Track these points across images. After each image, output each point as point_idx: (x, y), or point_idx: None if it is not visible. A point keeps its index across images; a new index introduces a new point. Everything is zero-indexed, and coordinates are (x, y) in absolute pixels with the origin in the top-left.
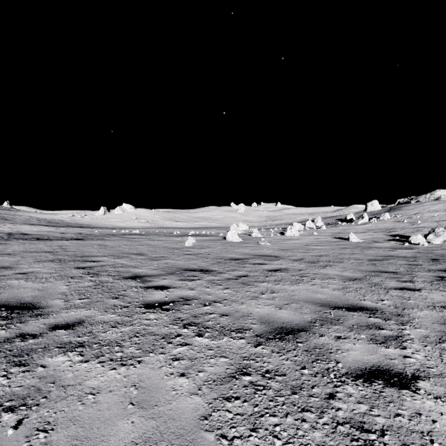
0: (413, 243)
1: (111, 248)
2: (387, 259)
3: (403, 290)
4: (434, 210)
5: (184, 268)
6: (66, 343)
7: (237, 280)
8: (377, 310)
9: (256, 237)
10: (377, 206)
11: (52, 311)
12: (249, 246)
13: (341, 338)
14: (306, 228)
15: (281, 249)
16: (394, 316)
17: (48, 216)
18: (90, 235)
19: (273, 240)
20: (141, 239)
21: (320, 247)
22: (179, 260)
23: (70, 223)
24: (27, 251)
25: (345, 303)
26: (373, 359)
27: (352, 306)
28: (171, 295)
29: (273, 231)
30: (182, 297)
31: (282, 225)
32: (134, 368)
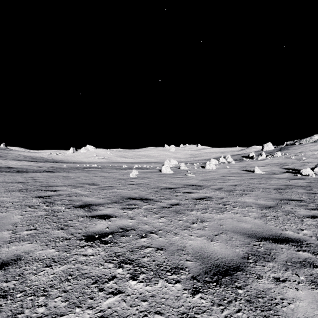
0: (304, 175)
1: (72, 179)
2: (288, 188)
3: (315, 218)
4: (313, 149)
5: (127, 197)
6: None
7: (171, 208)
8: (302, 241)
9: (184, 170)
10: (271, 147)
11: None
12: (179, 177)
13: (280, 280)
14: (220, 162)
15: (204, 180)
16: None
17: (32, 154)
18: (59, 168)
19: (197, 172)
20: (97, 171)
21: (233, 178)
22: (123, 190)
23: (47, 159)
24: (4, 181)
25: (269, 233)
26: None
27: (277, 237)
28: (112, 224)
29: (196, 165)
30: (122, 227)
31: (202, 160)
32: None
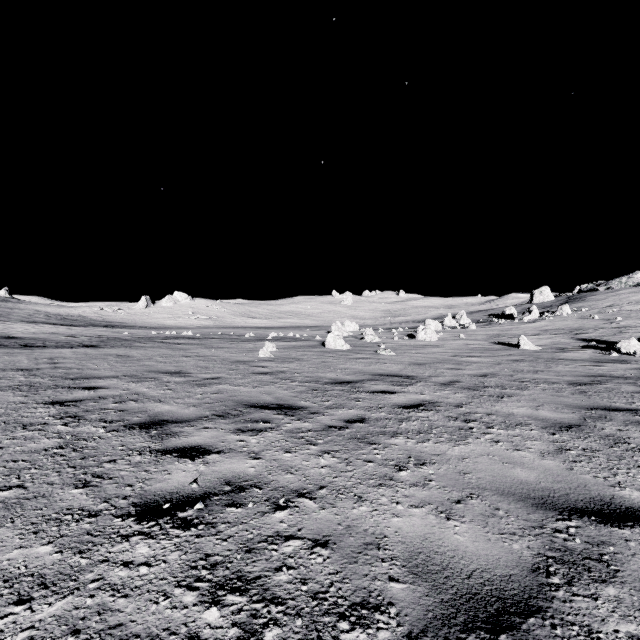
0: (624, 352)
1: (135, 362)
2: (599, 382)
3: None
4: (637, 300)
5: (248, 403)
6: None
7: (347, 430)
8: None
9: (372, 343)
10: (548, 295)
11: None
12: (362, 357)
13: None
14: (445, 327)
15: (416, 364)
16: None
17: (63, 310)
18: (112, 340)
19: (399, 348)
20: (191, 345)
21: (477, 360)
22: (243, 386)
23: (94, 320)
24: None
25: (585, 496)
26: None
27: (607, 506)
28: (208, 473)
29: (397, 333)
30: (231, 479)
31: (408, 323)
32: None
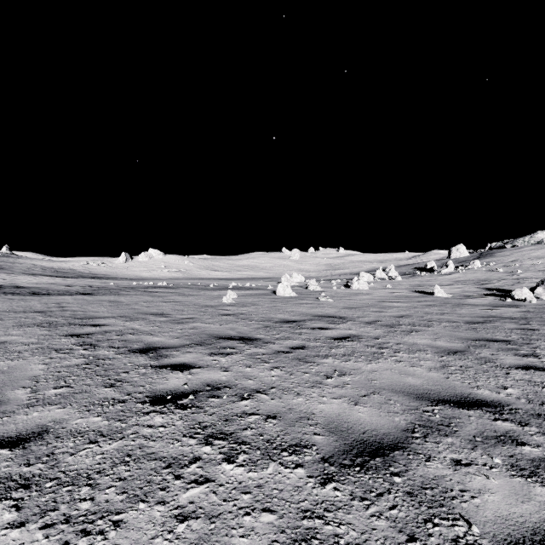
0: (517, 299)
1: (125, 306)
2: (489, 321)
3: (529, 369)
4: (536, 256)
5: (217, 335)
6: (1, 480)
7: (291, 354)
8: (503, 406)
9: (315, 291)
10: (463, 252)
11: (4, 412)
12: (305, 303)
13: (461, 464)
14: (376, 279)
15: (348, 307)
16: (531, 417)
17: (56, 264)
18: (102, 289)
19: (336, 295)
20: (167, 293)
21: (397, 304)
22: (212, 324)
23: (82, 273)
24: (11, 310)
25: (451, 393)
26: (530, 515)
27: (464, 398)
28: (194, 379)
29: (335, 283)
30: (210, 383)
31: (346, 275)
32: (102, 543)
